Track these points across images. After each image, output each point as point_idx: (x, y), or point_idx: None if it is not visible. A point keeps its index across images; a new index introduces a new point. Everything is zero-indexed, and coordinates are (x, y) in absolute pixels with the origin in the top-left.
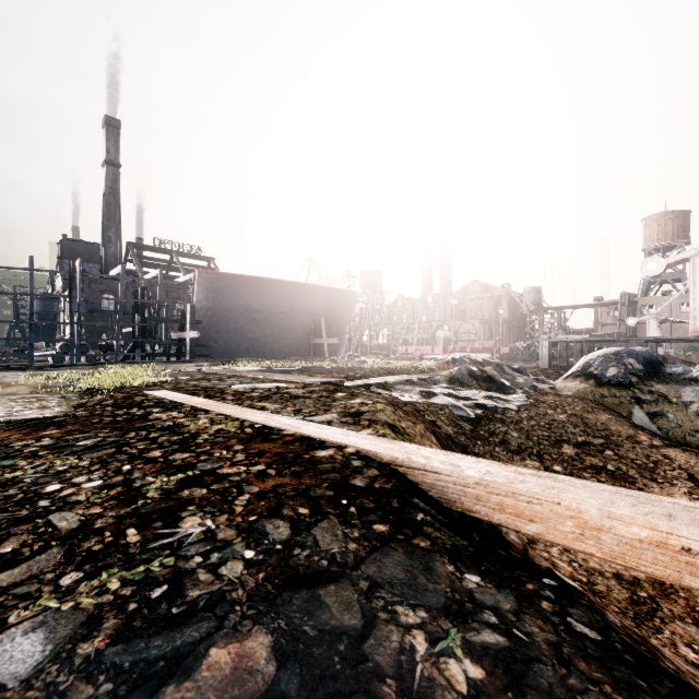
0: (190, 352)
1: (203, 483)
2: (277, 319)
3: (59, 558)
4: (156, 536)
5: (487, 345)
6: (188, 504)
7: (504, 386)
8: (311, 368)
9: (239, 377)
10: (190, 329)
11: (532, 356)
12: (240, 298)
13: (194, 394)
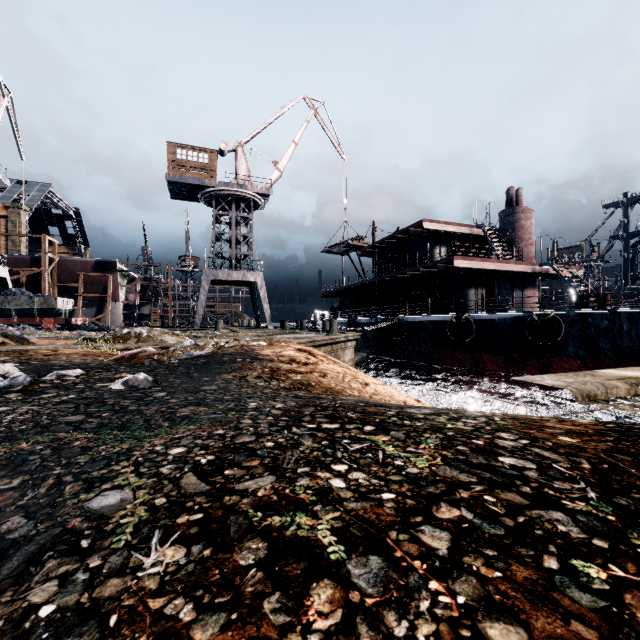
0: None
1: (279, 560)
2: None
3: (193, 491)
4: (171, 531)
5: None
6: (220, 547)
7: None
8: None
9: None
10: None
11: None
12: None
13: None
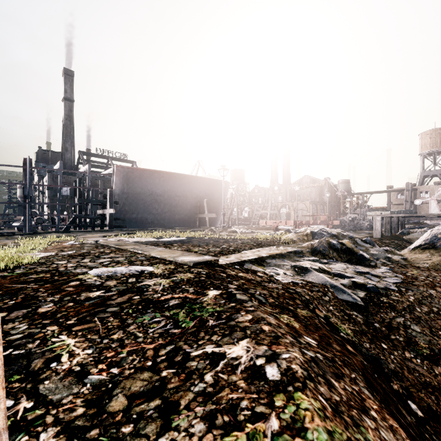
0: (109, 224)
1: None
2: (173, 200)
3: None
4: None
5: (323, 219)
6: None
7: (363, 258)
8: (192, 239)
9: (120, 252)
10: (109, 207)
11: (356, 227)
12: (147, 186)
13: (11, 295)
